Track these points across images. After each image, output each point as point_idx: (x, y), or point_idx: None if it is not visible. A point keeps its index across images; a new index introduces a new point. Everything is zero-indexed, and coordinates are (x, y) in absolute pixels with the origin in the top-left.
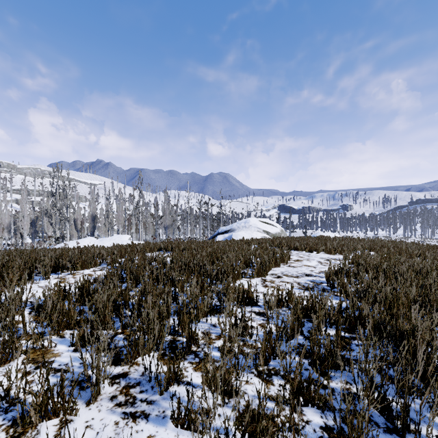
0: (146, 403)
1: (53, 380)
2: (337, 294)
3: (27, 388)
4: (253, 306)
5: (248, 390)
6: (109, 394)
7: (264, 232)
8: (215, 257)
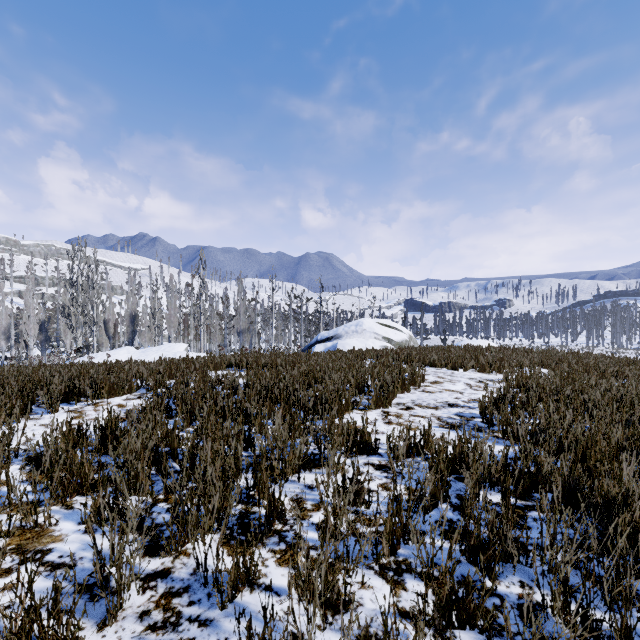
0: (197, 624)
1: (48, 583)
2: (497, 435)
3: (3, 598)
4: (370, 456)
5: (364, 599)
6: (138, 608)
7: (384, 339)
8: (313, 378)
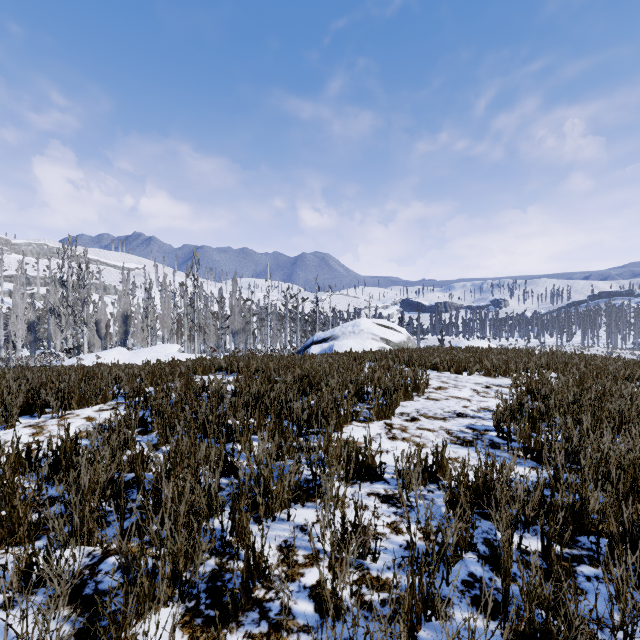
0: None
1: None
2: (518, 454)
3: None
4: (374, 482)
5: None
6: None
7: (382, 340)
8: (308, 384)
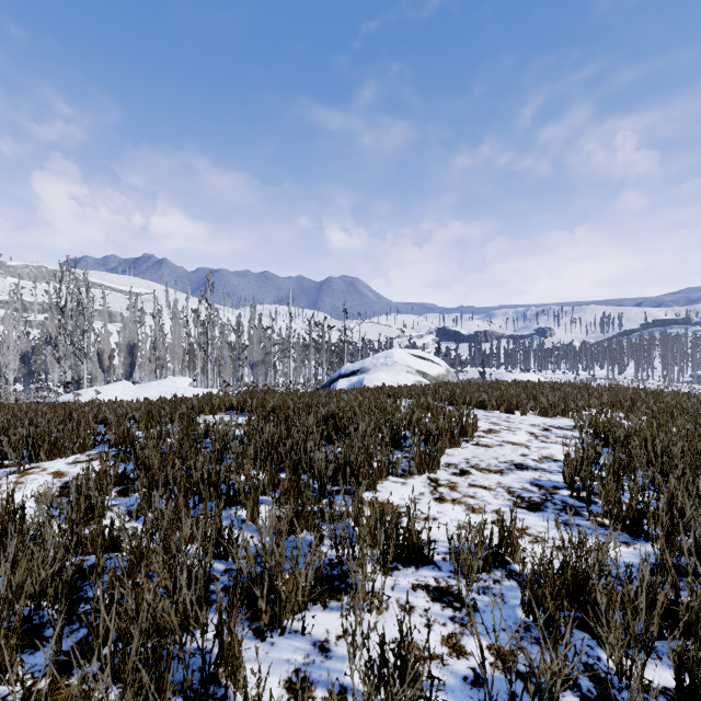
0: None
1: None
2: (602, 522)
3: None
4: (421, 567)
5: None
6: None
7: (418, 373)
8: (333, 427)
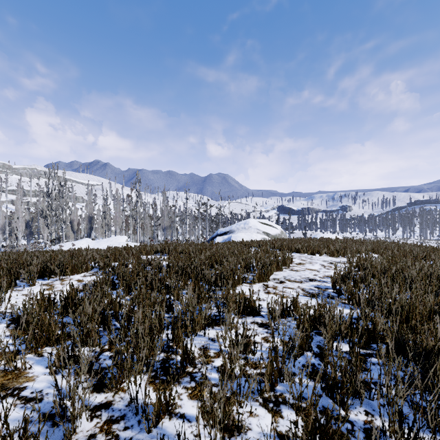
0: None
1: (22, 413)
2: (344, 302)
3: None
4: (255, 316)
5: (252, 425)
6: (87, 432)
7: (264, 233)
8: (214, 261)
